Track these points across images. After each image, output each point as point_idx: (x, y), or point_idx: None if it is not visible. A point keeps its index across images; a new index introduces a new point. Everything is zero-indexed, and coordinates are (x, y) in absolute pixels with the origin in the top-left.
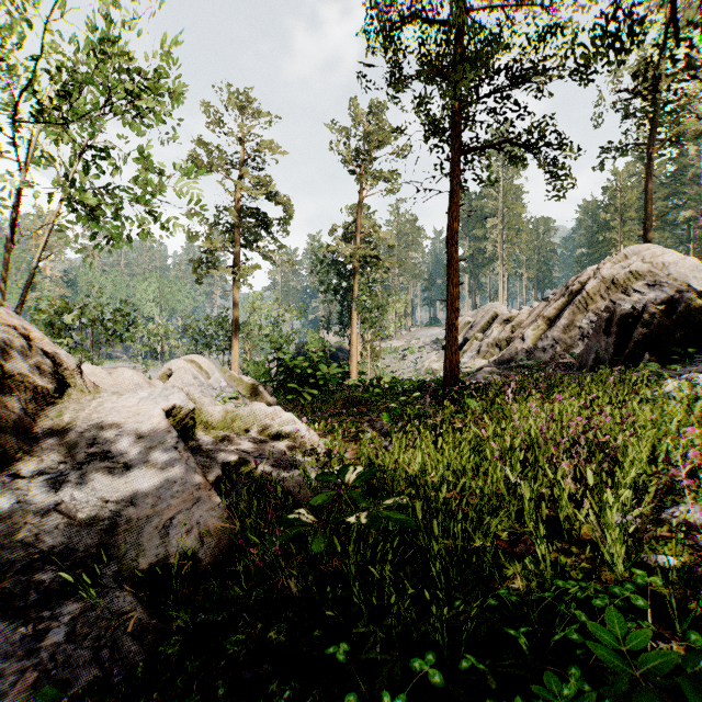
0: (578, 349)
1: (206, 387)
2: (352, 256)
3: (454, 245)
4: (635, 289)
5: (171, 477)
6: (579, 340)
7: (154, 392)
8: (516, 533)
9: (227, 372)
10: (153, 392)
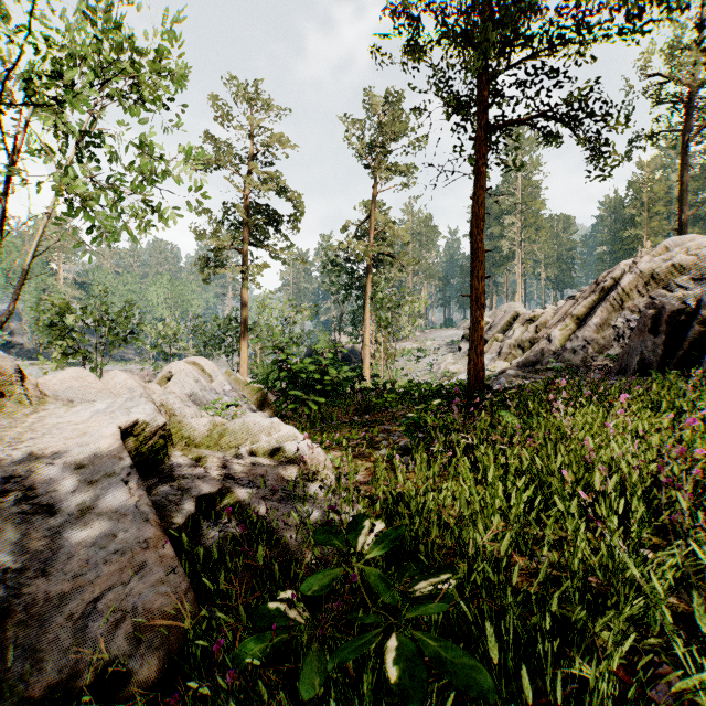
0: (613, 350)
1: (209, 391)
2: (365, 253)
3: (479, 233)
4: (678, 283)
5: (111, 528)
6: (614, 341)
7: (115, 402)
8: (635, 647)
9: (232, 375)
10: (113, 402)
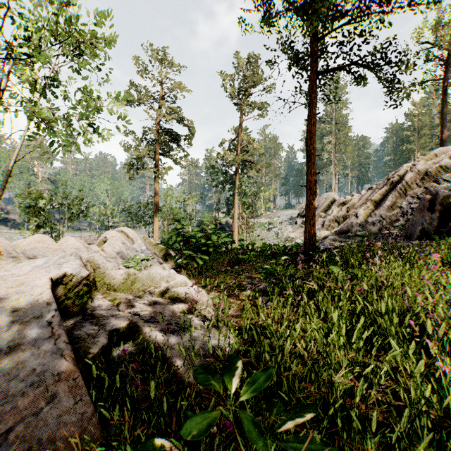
0: (399, 223)
1: (131, 250)
2: (234, 160)
3: (312, 144)
4: (443, 178)
5: (32, 363)
6: (400, 216)
7: (52, 259)
8: None
9: (147, 239)
10: (50, 259)
